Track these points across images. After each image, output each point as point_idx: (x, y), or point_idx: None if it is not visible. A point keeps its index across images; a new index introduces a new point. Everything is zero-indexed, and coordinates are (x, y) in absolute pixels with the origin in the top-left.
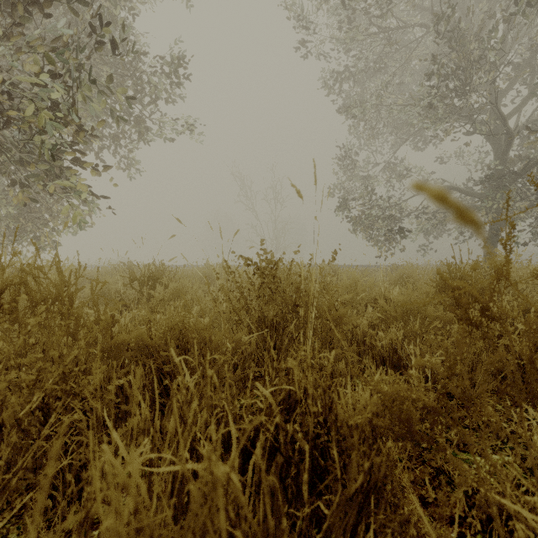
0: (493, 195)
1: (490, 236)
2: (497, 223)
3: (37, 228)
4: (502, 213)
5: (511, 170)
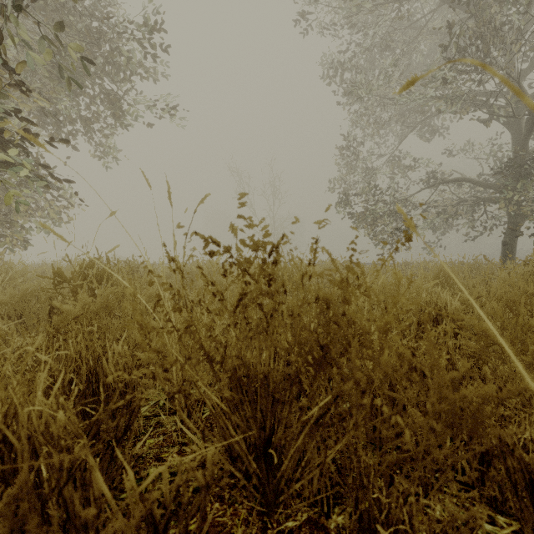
0: (514, 185)
1: (509, 231)
2: (517, 216)
3: (5, 220)
4: (522, 205)
5: (533, 157)
